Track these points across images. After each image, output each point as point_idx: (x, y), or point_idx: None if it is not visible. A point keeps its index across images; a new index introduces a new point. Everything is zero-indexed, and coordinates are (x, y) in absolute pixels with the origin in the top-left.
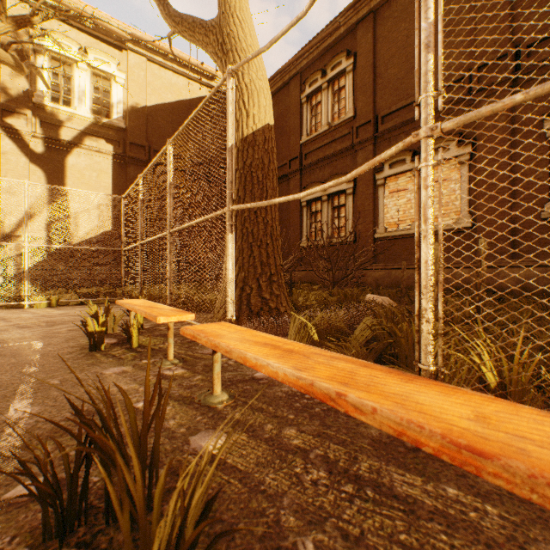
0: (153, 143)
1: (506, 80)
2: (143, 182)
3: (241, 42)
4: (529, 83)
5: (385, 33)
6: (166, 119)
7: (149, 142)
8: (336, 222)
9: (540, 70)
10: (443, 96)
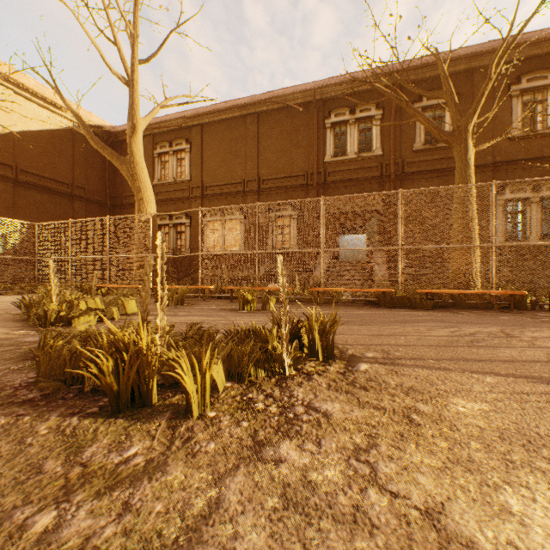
0: (19, 163)
1: (256, 191)
2: (11, 196)
3: (143, 179)
4: (264, 195)
5: (208, 141)
6: (32, 144)
7: (15, 162)
8: (179, 241)
9: (266, 191)
10: (234, 187)
